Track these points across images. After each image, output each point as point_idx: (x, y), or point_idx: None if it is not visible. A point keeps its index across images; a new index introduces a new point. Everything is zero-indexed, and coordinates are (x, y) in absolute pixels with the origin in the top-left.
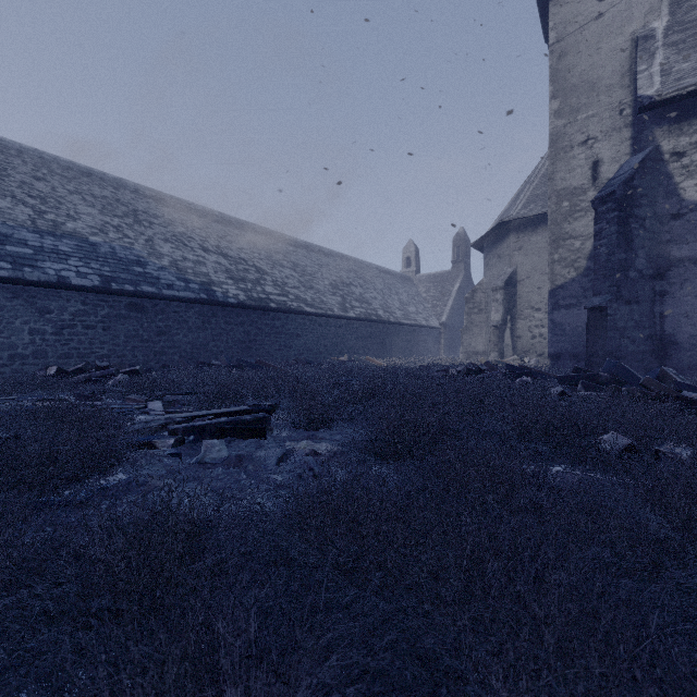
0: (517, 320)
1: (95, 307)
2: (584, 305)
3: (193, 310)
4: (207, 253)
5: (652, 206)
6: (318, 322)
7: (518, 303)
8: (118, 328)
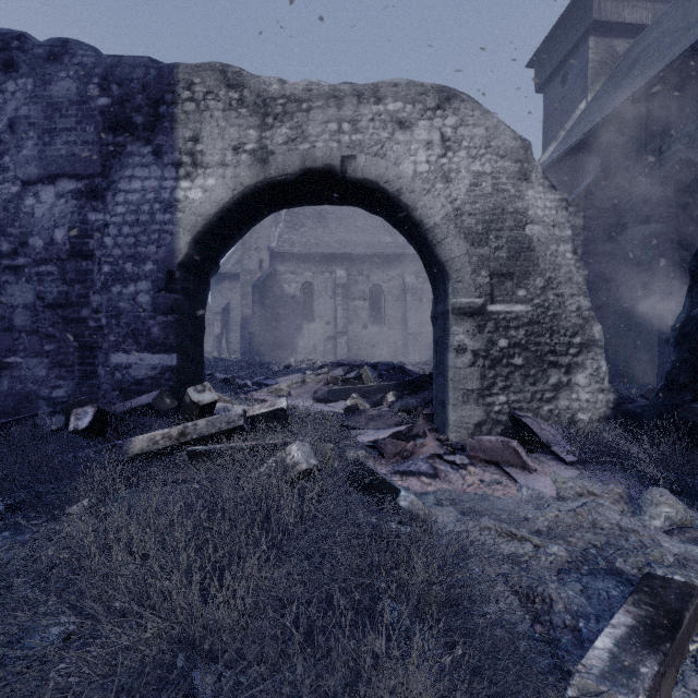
0: (230, 333)
1: None
2: None
3: None
4: None
5: (273, 292)
6: None
7: (231, 322)
8: None
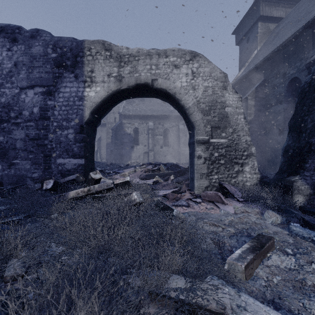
0: (101, 150)
1: None
2: None
3: None
4: None
5: (121, 132)
6: None
7: (101, 145)
8: None
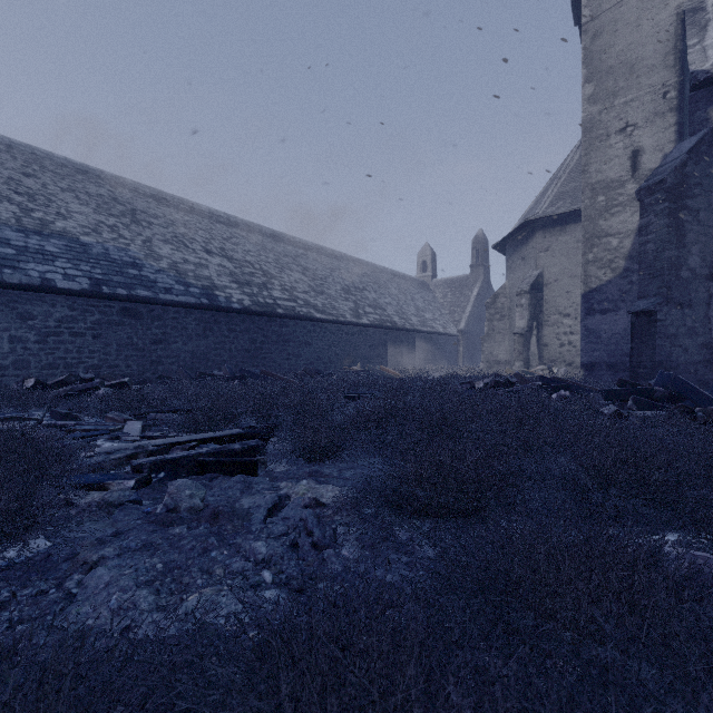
0: (544, 327)
1: (84, 313)
2: (622, 310)
3: (193, 316)
4: (210, 255)
5: (707, 196)
6: (329, 329)
7: (545, 308)
8: (109, 335)
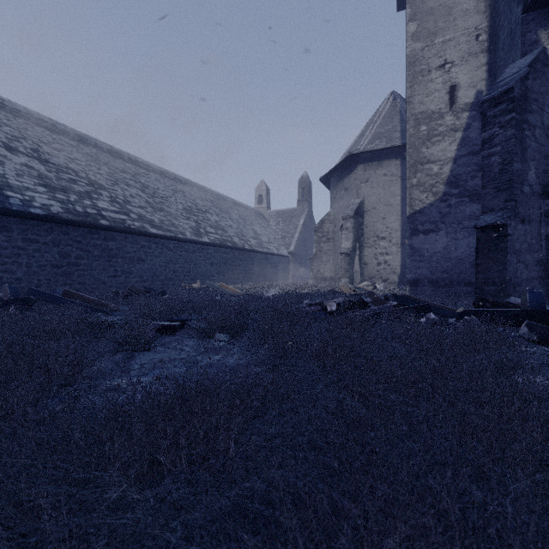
0: (364, 248)
1: None
2: (442, 230)
3: None
4: (12, 152)
5: (541, 114)
6: (167, 246)
7: (365, 232)
8: None
